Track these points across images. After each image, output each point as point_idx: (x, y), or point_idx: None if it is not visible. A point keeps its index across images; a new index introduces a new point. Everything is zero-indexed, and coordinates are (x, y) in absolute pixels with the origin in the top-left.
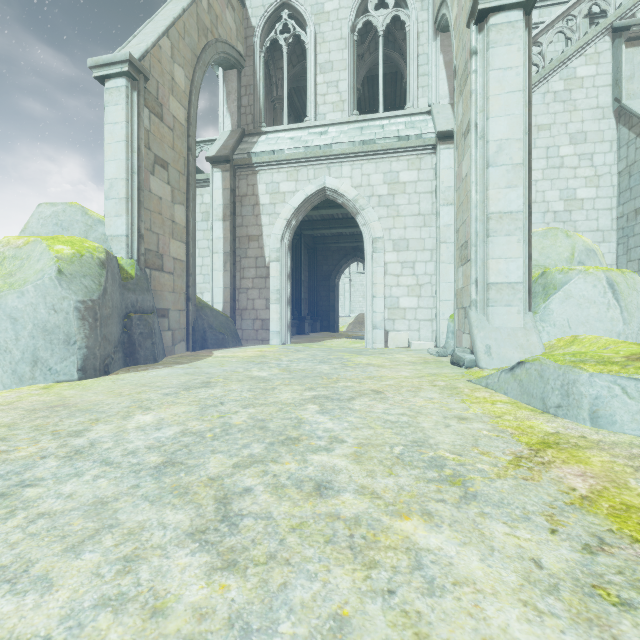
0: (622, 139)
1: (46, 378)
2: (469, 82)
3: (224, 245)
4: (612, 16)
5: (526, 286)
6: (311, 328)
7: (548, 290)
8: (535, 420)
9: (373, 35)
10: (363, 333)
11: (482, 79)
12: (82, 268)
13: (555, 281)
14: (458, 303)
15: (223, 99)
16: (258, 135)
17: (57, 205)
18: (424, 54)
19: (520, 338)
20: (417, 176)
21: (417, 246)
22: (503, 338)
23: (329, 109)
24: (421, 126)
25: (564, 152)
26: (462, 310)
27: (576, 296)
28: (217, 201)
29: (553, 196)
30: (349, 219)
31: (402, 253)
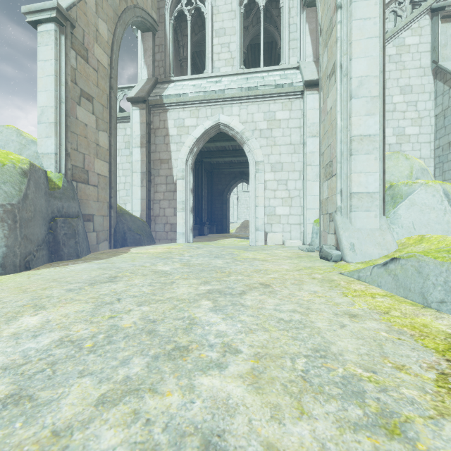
0: (438, 91)
1: None
2: (334, 33)
3: (141, 166)
4: (431, 0)
5: (381, 195)
6: (209, 231)
7: (396, 199)
8: (423, 316)
9: (255, 12)
10: (247, 234)
11: (346, 28)
12: (3, 176)
13: (401, 192)
14: (323, 210)
15: (141, 54)
16: (168, 83)
17: None
18: (294, 24)
19: (377, 237)
20: (289, 115)
21: (289, 168)
22: (364, 237)
23: (222, 64)
24: (292, 77)
25: (396, 100)
26: (327, 215)
27: (419, 204)
28: (136, 132)
29: (388, 132)
30: (237, 150)
31: (278, 173)
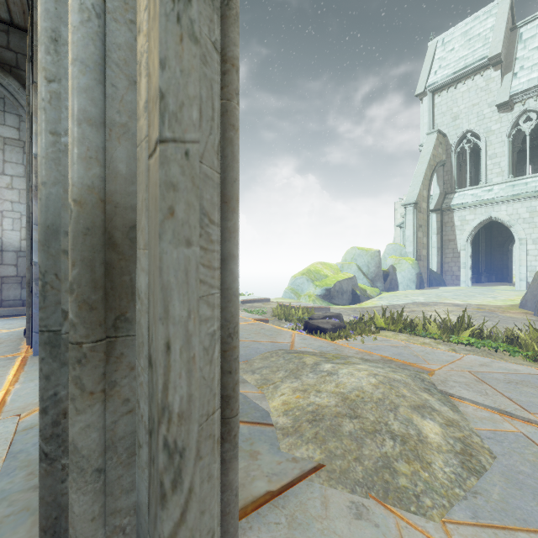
0: None
1: (409, 289)
2: None
3: (437, 244)
4: None
5: None
6: (487, 279)
7: None
8: None
9: (527, 120)
10: None
11: None
12: (414, 266)
13: None
14: None
15: (435, 180)
16: (453, 193)
17: (392, 245)
18: None
19: None
20: None
21: None
22: None
23: (494, 176)
24: None
25: None
26: None
27: None
28: (433, 226)
29: None
30: None
31: (537, 245)
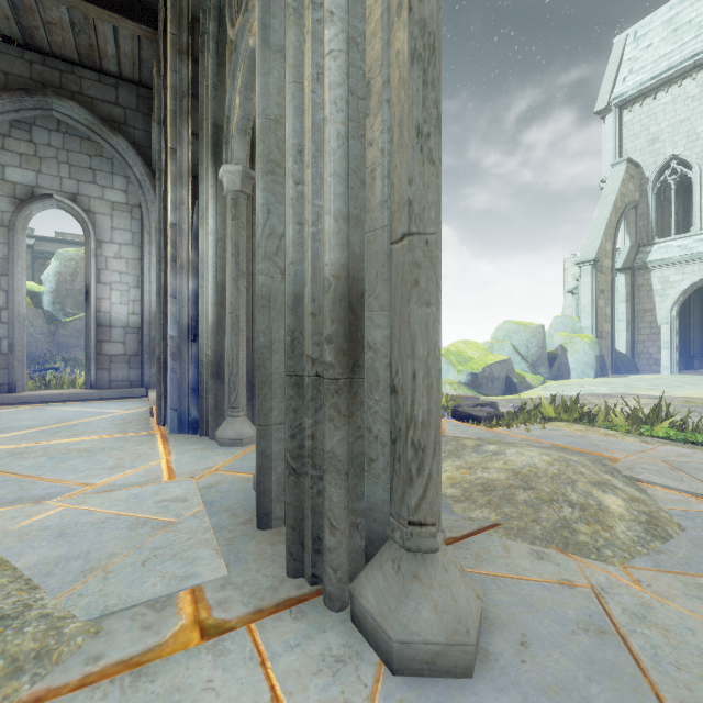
0: None
1: (586, 377)
2: None
3: (626, 316)
4: None
5: None
6: (702, 365)
7: None
8: None
9: None
10: None
11: None
12: (593, 345)
13: None
14: None
15: (623, 228)
16: (650, 245)
17: (561, 317)
18: None
19: None
20: None
21: None
22: None
23: None
24: None
25: None
26: None
27: None
28: (621, 292)
29: None
30: None
31: None
